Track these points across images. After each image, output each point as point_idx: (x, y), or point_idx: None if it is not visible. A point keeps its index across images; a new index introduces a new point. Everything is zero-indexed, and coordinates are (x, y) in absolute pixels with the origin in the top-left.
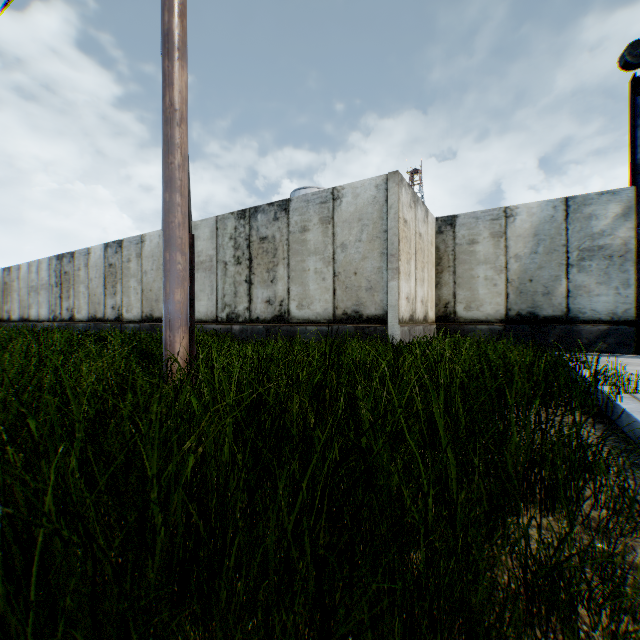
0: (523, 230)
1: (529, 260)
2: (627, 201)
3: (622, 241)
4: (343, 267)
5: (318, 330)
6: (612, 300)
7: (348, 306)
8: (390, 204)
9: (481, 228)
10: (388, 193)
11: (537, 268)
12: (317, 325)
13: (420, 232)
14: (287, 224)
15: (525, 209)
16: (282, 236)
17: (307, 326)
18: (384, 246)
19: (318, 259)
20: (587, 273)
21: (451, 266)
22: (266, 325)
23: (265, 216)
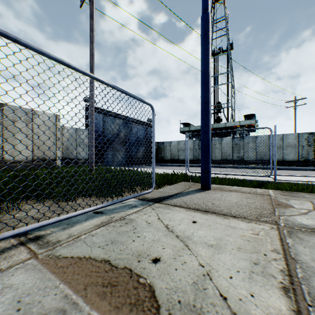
0: (67, 134)
1: (68, 142)
2: (87, 132)
3: (86, 141)
4: (38, 141)
5: (25, 165)
6: (85, 155)
7: (40, 155)
8: (58, 124)
9: None
10: (57, 120)
11: (70, 145)
12: (24, 163)
13: None
14: (2, 115)
15: (67, 128)
16: None
17: (18, 163)
18: (55, 137)
19: (24, 136)
20: (80, 148)
21: None
22: None
23: None
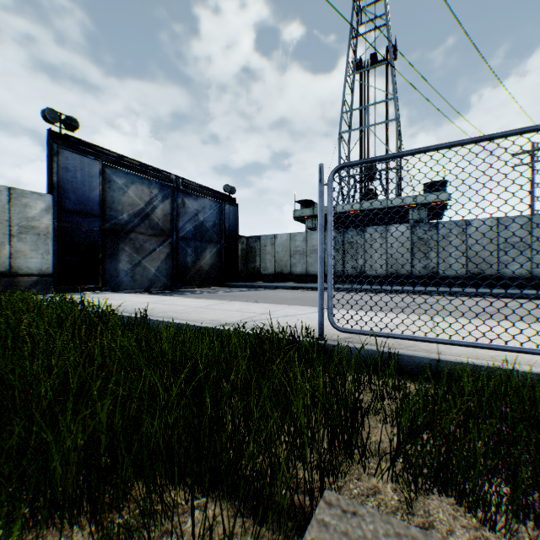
0: None
1: None
2: (50, 203)
3: (47, 226)
4: None
5: None
6: (42, 261)
7: None
8: None
9: None
10: None
11: None
12: None
13: None
14: None
15: None
16: None
17: None
18: None
19: None
20: (26, 243)
21: None
22: None
23: None
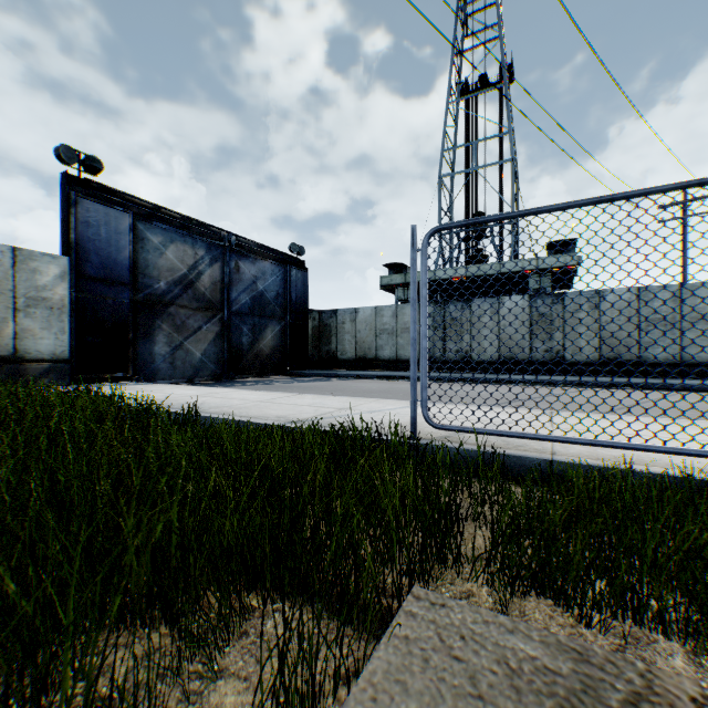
0: None
1: None
2: (66, 267)
3: (63, 297)
4: None
5: None
6: (55, 343)
7: None
8: None
9: None
10: None
11: None
12: None
13: None
14: None
15: None
16: None
17: None
18: None
19: None
20: (35, 319)
21: None
22: None
23: None
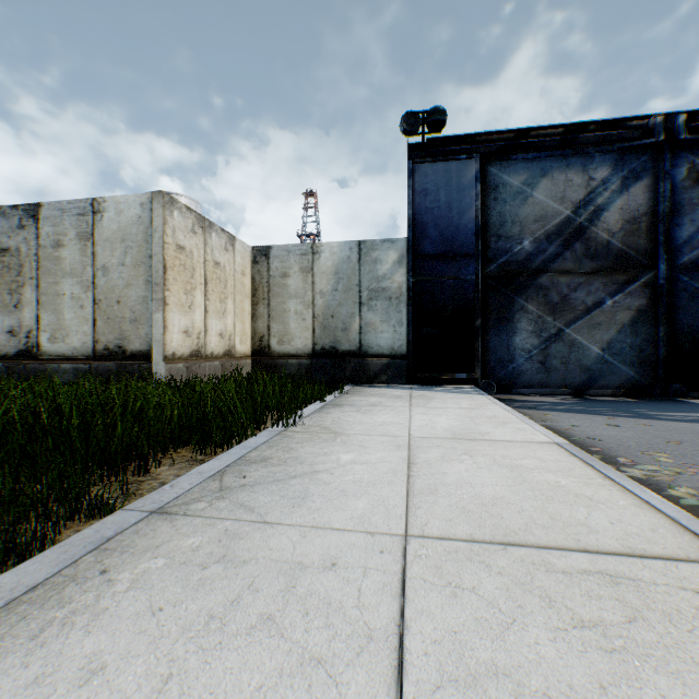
0: (327, 268)
1: (332, 297)
2: (402, 250)
3: (399, 285)
4: (105, 294)
5: (75, 368)
6: (392, 337)
7: (111, 340)
8: (155, 227)
9: (292, 262)
10: (153, 214)
11: (338, 305)
12: (74, 362)
13: (217, 260)
14: (37, 235)
15: (329, 248)
16: (31, 249)
17: (62, 364)
18: (150, 273)
19: (76, 282)
20: (375, 312)
21: (266, 298)
22: (8, 362)
23: (8, 221)
